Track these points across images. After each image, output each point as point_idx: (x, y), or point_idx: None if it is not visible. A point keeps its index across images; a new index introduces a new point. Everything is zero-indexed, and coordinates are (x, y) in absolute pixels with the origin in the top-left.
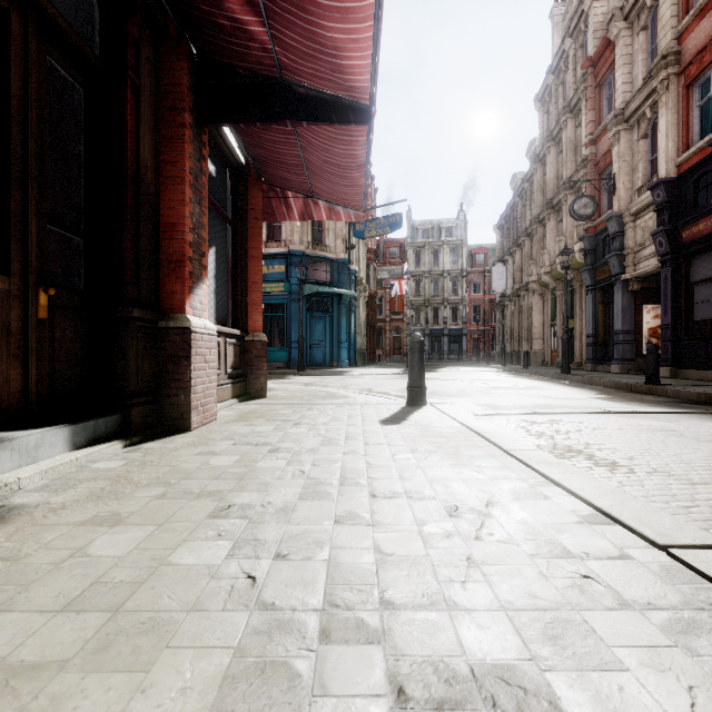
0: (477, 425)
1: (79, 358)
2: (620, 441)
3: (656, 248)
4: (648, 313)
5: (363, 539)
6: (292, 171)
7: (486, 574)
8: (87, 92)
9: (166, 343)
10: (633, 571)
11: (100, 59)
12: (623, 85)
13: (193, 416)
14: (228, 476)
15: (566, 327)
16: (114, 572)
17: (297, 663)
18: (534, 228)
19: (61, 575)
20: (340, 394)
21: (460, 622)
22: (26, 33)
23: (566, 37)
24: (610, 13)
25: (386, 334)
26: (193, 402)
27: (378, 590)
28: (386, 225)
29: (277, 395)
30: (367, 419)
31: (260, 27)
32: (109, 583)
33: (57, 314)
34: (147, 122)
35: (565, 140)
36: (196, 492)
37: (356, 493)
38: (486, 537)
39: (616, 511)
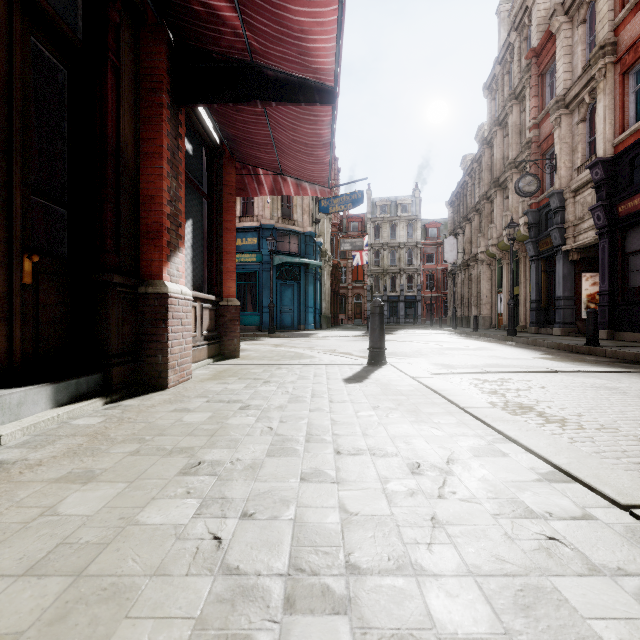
0: (434, 383)
1: (63, 321)
2: (567, 398)
3: (595, 222)
4: (586, 280)
5: (328, 497)
6: (262, 150)
7: (451, 535)
8: (70, 73)
9: (145, 307)
10: (598, 532)
11: (83, 42)
12: (564, 73)
13: (170, 375)
14: (200, 433)
15: (512, 294)
16: (81, 532)
17: (260, 637)
18: (482, 204)
19: (28, 535)
20: (307, 354)
21: (427, 589)
22: (10, 15)
23: (512, 31)
24: (552, 9)
25: (348, 300)
26: (170, 362)
27: (344, 552)
28: (348, 201)
29: (249, 355)
30: (332, 378)
31: (232, 12)
32: (75, 544)
33: (41, 279)
34: (127, 102)
35: (511, 124)
36: (168, 448)
37: (321, 450)
38: (449, 496)
39: (574, 468)
